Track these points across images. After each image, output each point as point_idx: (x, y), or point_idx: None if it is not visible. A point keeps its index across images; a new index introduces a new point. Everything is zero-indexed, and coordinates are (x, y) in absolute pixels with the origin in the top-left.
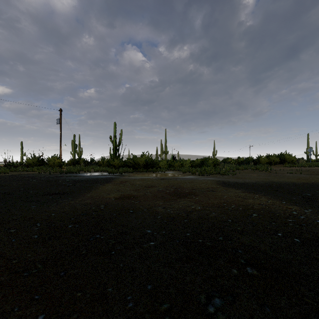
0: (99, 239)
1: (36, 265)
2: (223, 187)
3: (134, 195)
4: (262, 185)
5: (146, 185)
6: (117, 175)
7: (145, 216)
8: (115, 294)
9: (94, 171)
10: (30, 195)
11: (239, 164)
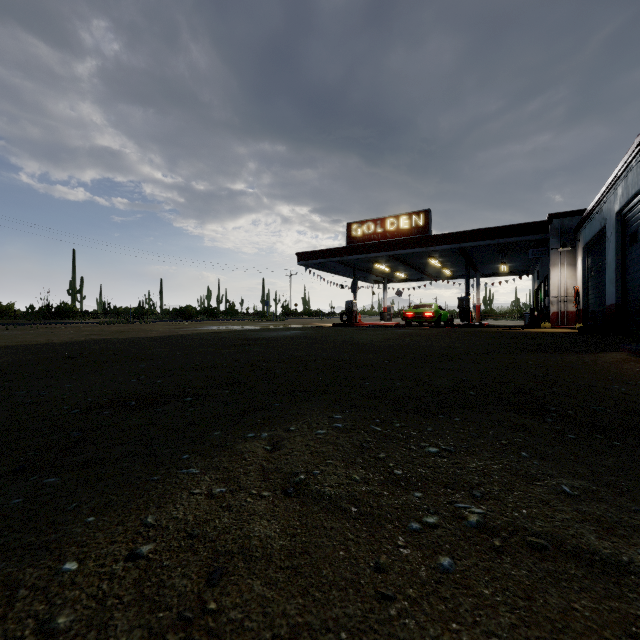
0: None
1: None
2: None
3: None
4: None
5: None
6: None
7: None
8: None
9: None
10: None
11: None
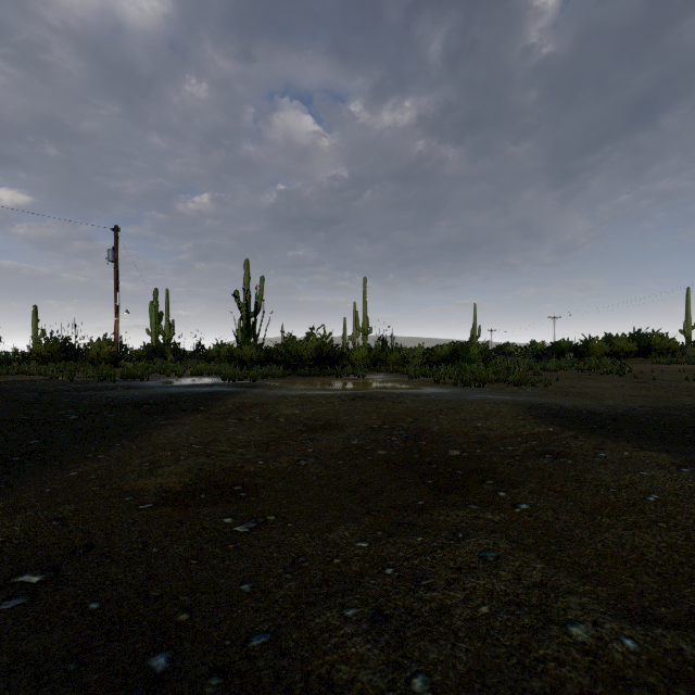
0: None
1: None
2: (567, 431)
3: (252, 475)
4: (691, 424)
5: (309, 421)
6: (240, 385)
7: None
8: None
9: (192, 374)
10: None
11: (536, 357)
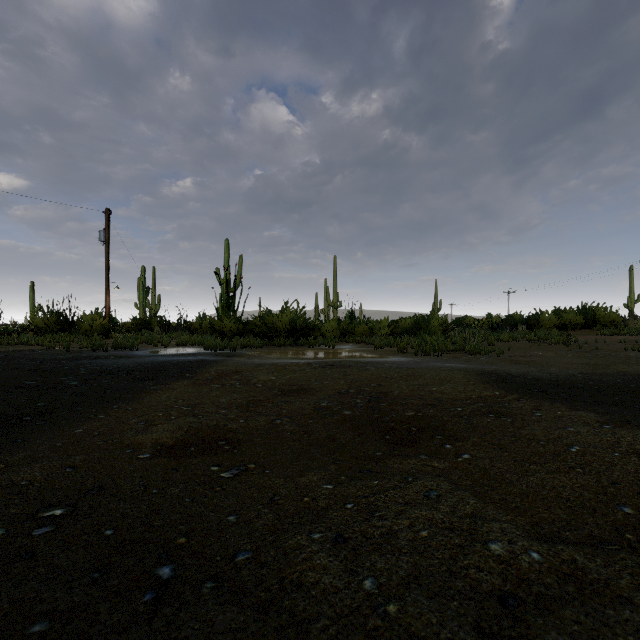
0: None
1: None
2: (511, 394)
3: (234, 432)
4: (622, 388)
5: (283, 386)
6: (221, 355)
7: None
8: None
9: (177, 345)
10: None
11: (491, 329)
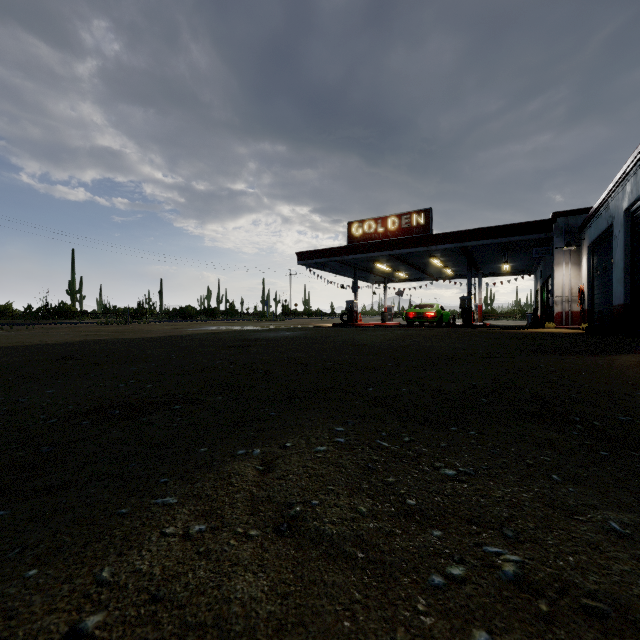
0: None
1: None
2: None
3: None
4: None
5: None
6: None
7: None
8: None
9: None
10: None
11: None
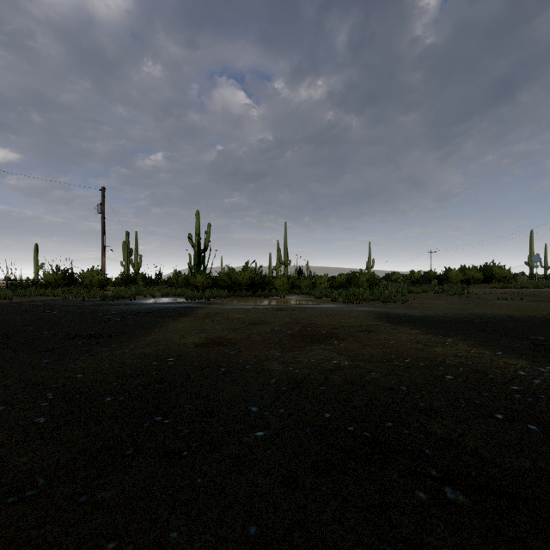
0: (160, 424)
1: (35, 481)
2: (387, 324)
3: (230, 339)
4: (456, 321)
5: (251, 321)
6: (201, 303)
7: (248, 379)
8: (183, 546)
9: (162, 296)
10: (44, 338)
11: (412, 283)
